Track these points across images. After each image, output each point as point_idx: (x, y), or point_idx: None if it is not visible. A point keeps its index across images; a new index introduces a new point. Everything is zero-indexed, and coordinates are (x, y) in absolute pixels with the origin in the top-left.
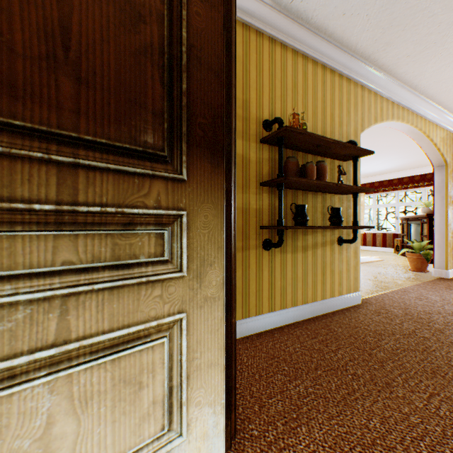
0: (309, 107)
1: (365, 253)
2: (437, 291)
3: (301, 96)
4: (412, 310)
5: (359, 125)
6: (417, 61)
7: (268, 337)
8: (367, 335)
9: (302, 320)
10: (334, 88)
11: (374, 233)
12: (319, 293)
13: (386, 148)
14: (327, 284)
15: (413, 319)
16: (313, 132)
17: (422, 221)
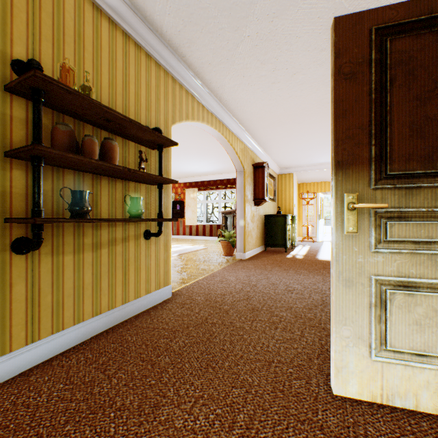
0: (105, 73)
1: (197, 242)
2: (236, 271)
3: (92, 55)
4: (213, 294)
5: (170, 116)
6: (218, 72)
7: (15, 387)
8: (161, 337)
9: (92, 338)
10: (141, 65)
11: (205, 225)
12: (120, 297)
13: (209, 151)
14: (131, 285)
15: (210, 304)
16: (111, 106)
17: (234, 214)
